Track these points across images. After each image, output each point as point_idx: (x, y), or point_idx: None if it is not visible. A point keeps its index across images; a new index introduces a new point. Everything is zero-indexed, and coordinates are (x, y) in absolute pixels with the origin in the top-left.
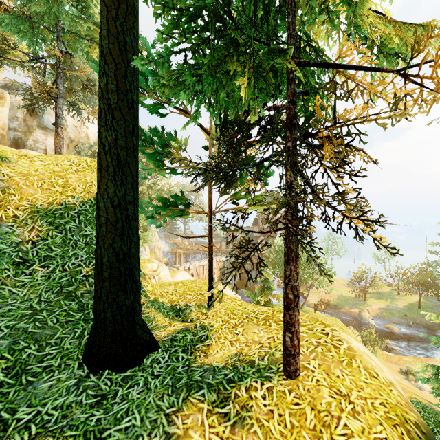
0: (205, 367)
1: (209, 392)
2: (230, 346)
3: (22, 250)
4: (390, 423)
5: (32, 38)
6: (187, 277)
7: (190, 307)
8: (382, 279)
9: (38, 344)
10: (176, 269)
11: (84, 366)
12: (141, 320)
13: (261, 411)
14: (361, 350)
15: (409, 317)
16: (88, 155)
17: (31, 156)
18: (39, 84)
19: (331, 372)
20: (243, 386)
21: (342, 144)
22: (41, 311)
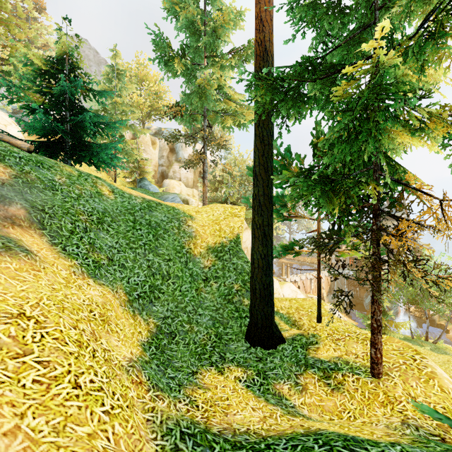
0: (316, 359)
1: (318, 371)
2: (333, 351)
3: (204, 272)
4: None
5: (189, 121)
6: (293, 289)
7: (302, 320)
8: None
9: (223, 326)
10: (282, 280)
11: (247, 342)
12: (275, 323)
13: (350, 387)
14: (444, 376)
15: None
16: (210, 180)
17: (200, 211)
18: (197, 156)
19: (408, 382)
20: (340, 373)
21: (420, 223)
22: (219, 308)
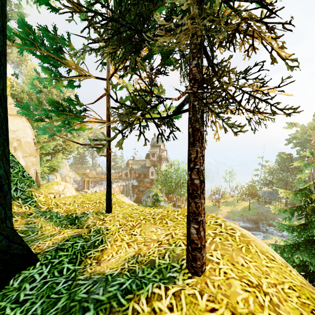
0: (96, 278)
1: (96, 314)
2: (127, 248)
3: None
4: (308, 310)
5: None
6: None
7: (87, 215)
8: (229, 193)
9: None
10: (84, 192)
11: None
12: (10, 228)
13: None
14: (252, 235)
15: (244, 216)
16: None
17: None
18: None
19: (235, 261)
20: (143, 295)
21: (241, 29)
22: None
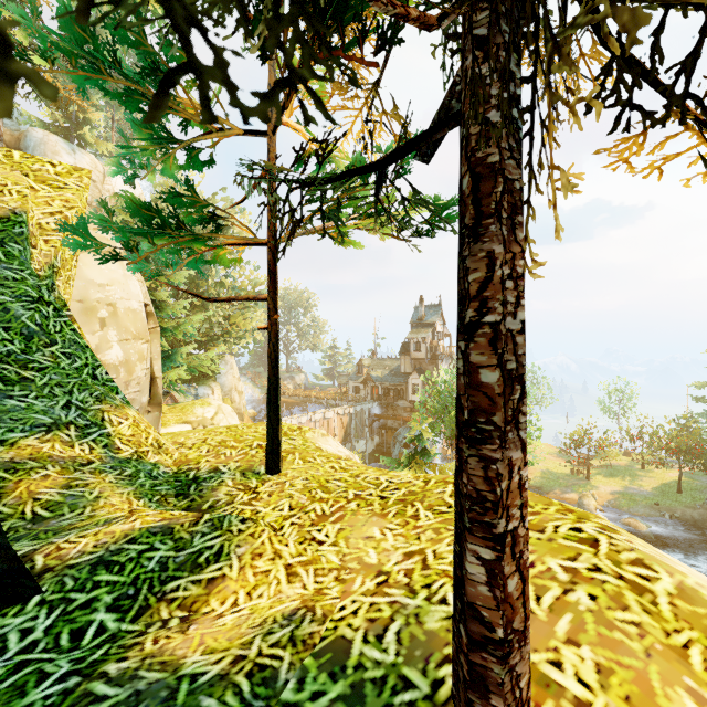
0: (146, 680)
1: None
2: (285, 582)
3: None
4: None
5: None
6: None
7: (220, 475)
8: (617, 443)
9: None
10: None
11: None
12: None
13: None
14: None
15: (663, 507)
16: None
17: None
18: None
19: None
20: None
21: None
22: None
